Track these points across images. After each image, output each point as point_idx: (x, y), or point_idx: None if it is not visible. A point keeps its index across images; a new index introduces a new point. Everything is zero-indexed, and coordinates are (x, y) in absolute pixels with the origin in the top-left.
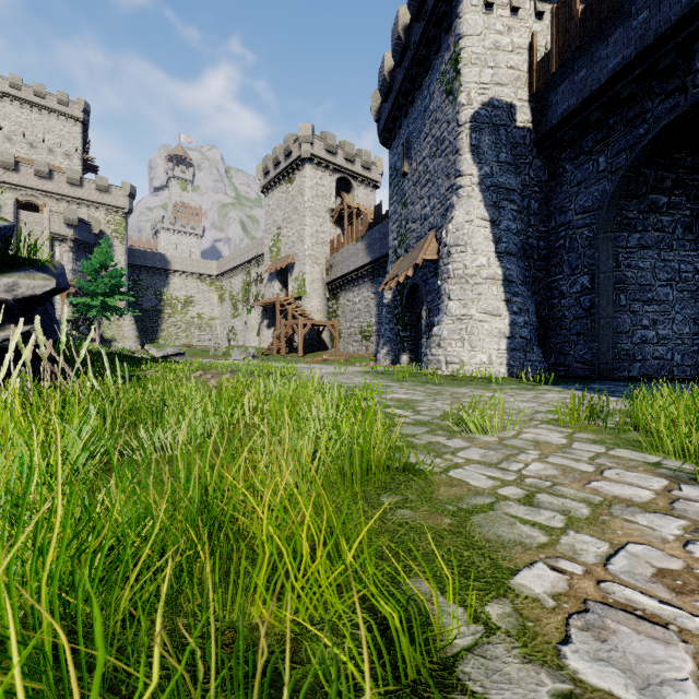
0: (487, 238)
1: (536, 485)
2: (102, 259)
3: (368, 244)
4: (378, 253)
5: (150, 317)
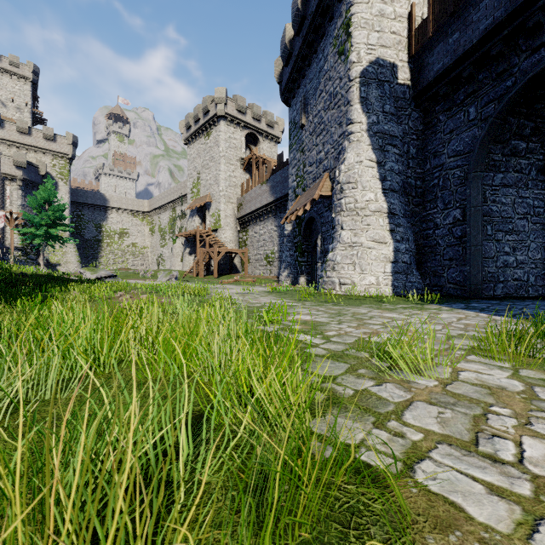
0: (375, 177)
1: None
2: (45, 195)
3: (272, 186)
4: (280, 194)
5: (91, 245)
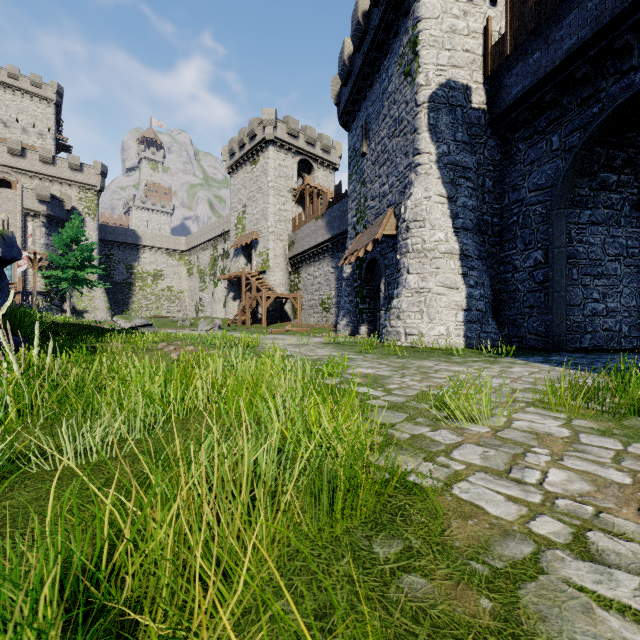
0: (445, 214)
1: (576, 513)
2: (73, 234)
3: (328, 221)
4: (337, 230)
5: (121, 289)
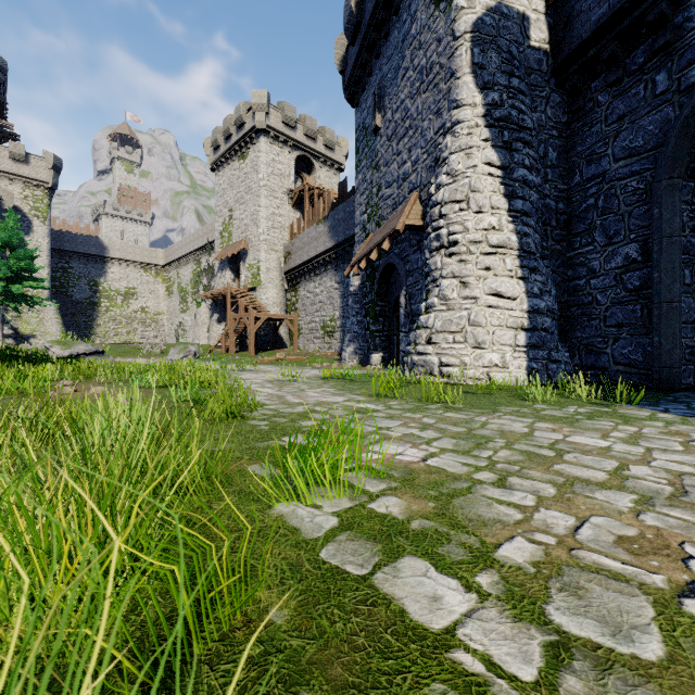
0: (497, 191)
1: None
2: (5, 236)
3: (331, 225)
4: (343, 236)
5: (82, 310)
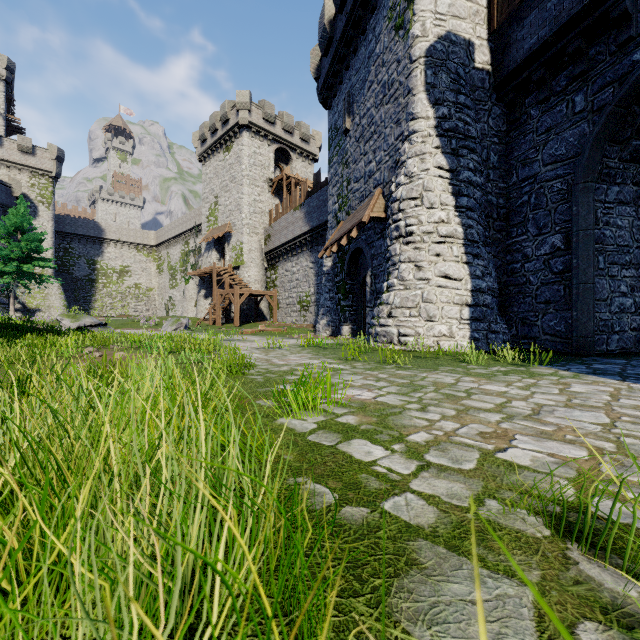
0: (446, 190)
1: None
2: (17, 221)
3: (307, 212)
4: (317, 221)
5: (82, 286)
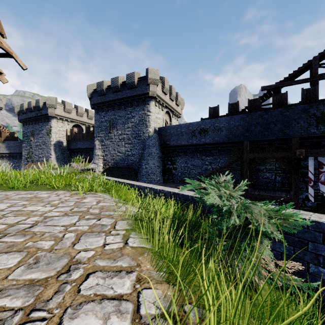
0: None
1: None
2: None
3: (7, 146)
4: (13, 151)
5: None
